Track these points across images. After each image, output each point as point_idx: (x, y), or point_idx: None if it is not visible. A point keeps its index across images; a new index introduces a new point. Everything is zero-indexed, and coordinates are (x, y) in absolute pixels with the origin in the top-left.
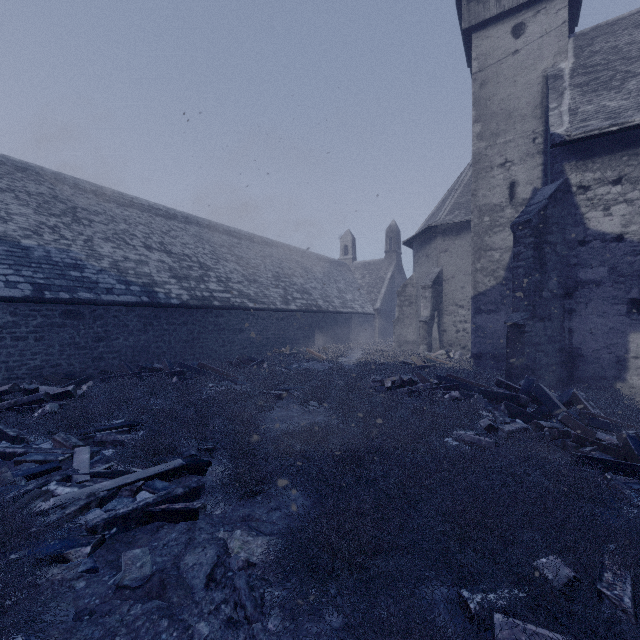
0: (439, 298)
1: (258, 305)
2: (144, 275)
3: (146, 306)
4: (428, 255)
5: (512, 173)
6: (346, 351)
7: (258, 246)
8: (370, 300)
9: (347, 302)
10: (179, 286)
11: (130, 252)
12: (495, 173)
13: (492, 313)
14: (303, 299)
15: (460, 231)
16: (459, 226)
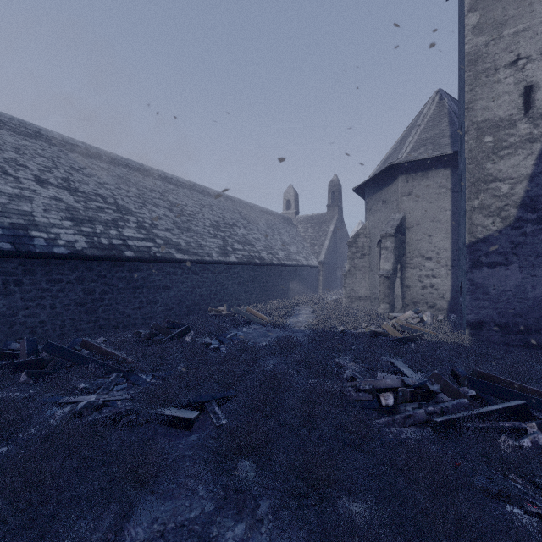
0: (402, 249)
1: (189, 256)
2: (18, 214)
3: (7, 256)
4: (385, 200)
5: (528, 73)
6: (292, 308)
7: (198, 194)
8: (313, 252)
9: (291, 254)
10: (75, 230)
11: (6, 184)
12: (501, 76)
13: (498, 267)
14: (245, 250)
15: (427, 170)
16: (426, 164)
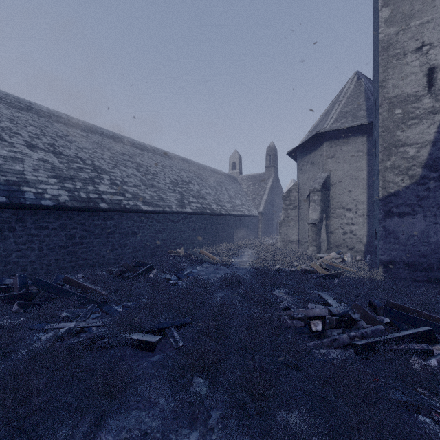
0: (327, 201)
1: (152, 208)
2: (12, 172)
3: (2, 207)
4: (313, 162)
5: (431, 57)
6: (237, 250)
7: (160, 157)
8: (254, 205)
9: (236, 206)
10: (59, 186)
11: (2, 148)
12: (409, 59)
13: (406, 216)
14: (198, 203)
15: (347, 137)
16: (346, 132)
